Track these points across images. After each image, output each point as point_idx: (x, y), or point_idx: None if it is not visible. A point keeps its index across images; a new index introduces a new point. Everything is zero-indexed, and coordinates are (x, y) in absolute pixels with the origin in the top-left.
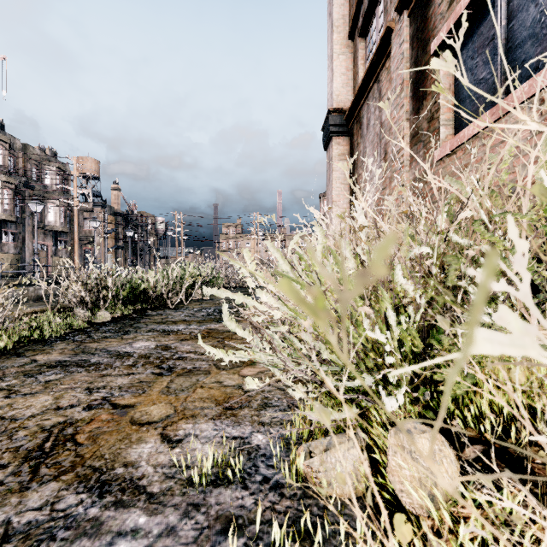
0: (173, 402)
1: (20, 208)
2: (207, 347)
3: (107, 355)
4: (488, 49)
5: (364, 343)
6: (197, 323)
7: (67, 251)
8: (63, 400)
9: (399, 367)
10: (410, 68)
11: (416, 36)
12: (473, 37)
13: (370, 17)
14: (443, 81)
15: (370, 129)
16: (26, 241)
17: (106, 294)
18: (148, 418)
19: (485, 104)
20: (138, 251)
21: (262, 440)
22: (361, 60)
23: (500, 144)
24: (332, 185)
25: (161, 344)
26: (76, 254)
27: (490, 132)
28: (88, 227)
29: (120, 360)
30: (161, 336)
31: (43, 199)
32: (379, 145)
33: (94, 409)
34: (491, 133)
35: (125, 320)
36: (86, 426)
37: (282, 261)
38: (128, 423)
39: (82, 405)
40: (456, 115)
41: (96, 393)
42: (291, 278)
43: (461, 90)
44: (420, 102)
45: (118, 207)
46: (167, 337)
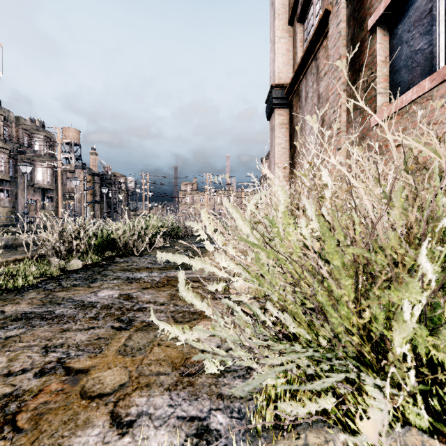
0: (129, 365)
1: (14, 170)
2: (160, 323)
3: (71, 306)
4: (425, 21)
5: (346, 325)
6: (158, 270)
7: (53, 205)
8: (17, 362)
9: (398, 363)
10: (347, 45)
11: (353, 15)
12: (409, 12)
13: (307, 5)
14: (379, 54)
15: (308, 101)
16: (19, 197)
17: (78, 244)
18: (100, 388)
19: (422, 72)
20: (111, 205)
21: (222, 423)
22: (299, 42)
23: (440, 107)
24: (274, 149)
25: (123, 293)
26: (60, 207)
27: (429, 97)
28: (71, 185)
29: (83, 311)
30: (125, 284)
31: (32, 162)
32: (317, 114)
33: (45, 376)
34: (431, 98)
35: (94, 268)
36: (32, 400)
37: (242, 222)
38: (78, 396)
39: (34, 370)
40: (392, 84)
41: (52, 353)
42: (256, 245)
43: (397, 61)
44: (357, 74)
45: (95, 168)
46: (130, 285)
